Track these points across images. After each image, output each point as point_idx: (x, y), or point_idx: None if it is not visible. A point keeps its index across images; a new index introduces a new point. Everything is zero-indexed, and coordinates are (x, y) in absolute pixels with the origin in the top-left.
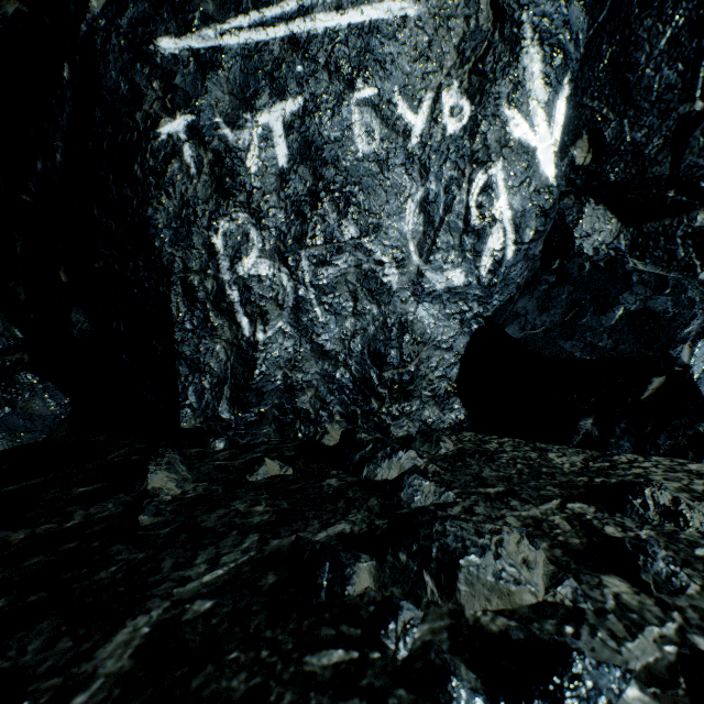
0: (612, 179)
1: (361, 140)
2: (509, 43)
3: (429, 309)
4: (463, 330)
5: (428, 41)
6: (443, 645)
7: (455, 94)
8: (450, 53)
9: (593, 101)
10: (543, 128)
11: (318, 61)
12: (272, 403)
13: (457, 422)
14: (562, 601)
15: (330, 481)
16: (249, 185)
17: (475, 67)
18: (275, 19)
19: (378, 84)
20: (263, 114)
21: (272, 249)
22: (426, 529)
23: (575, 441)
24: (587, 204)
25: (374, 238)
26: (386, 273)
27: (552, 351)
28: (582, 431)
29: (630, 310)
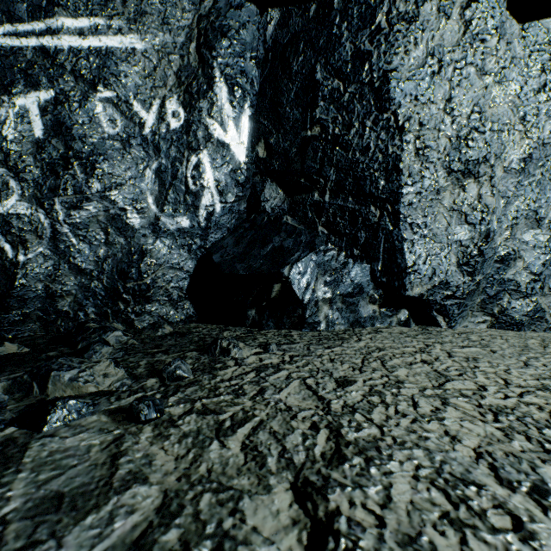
0: (277, 168)
1: (107, 125)
2: (208, 78)
3: (165, 242)
4: (192, 256)
5: (154, 66)
6: (17, 410)
7: (176, 103)
8: (172, 76)
9: (265, 120)
10: (234, 133)
11: (65, 67)
12: (35, 306)
13: (187, 317)
14: (112, 389)
15: (51, 353)
16: (6, 148)
17: (187, 89)
18: (28, 32)
19: (117, 89)
20: (20, 98)
21: (31, 195)
22: (47, 362)
23: (248, 324)
24: (267, 181)
25: (117, 192)
26: (129, 217)
27: (230, 270)
28: (251, 318)
29: (275, 246)
